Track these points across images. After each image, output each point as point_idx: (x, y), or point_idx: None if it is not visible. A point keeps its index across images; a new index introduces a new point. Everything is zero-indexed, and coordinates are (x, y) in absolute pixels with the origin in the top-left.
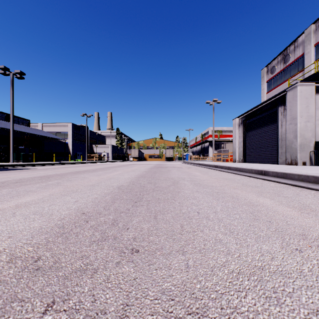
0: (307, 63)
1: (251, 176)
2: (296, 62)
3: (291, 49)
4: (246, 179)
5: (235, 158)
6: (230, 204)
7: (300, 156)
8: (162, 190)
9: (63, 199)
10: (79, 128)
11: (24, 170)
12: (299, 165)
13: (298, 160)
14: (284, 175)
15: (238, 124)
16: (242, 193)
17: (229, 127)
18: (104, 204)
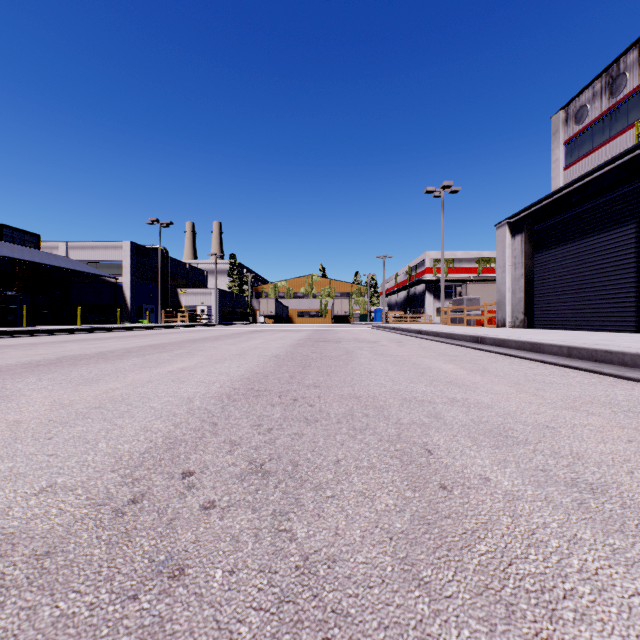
0: None
1: None
2: None
3: (630, 59)
4: None
5: (503, 316)
6: None
7: None
8: None
9: None
10: (149, 254)
11: None
12: None
13: None
14: None
15: (510, 234)
16: None
17: (469, 252)
18: None
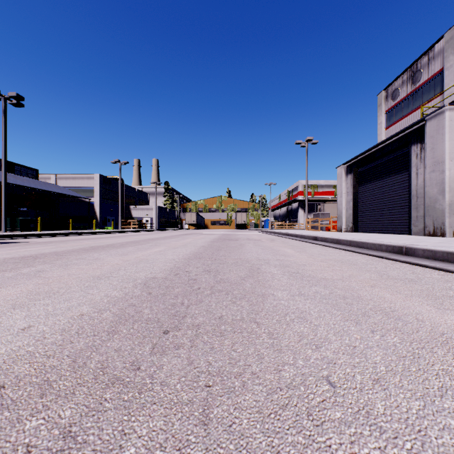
0: (449, 82)
1: (384, 257)
2: (432, 82)
3: (423, 62)
4: (378, 262)
5: (341, 225)
6: (396, 339)
7: (449, 222)
8: (229, 291)
9: (2, 321)
10: (111, 182)
11: (11, 245)
12: (448, 237)
13: (447, 228)
14: (450, 256)
15: (344, 174)
16: (397, 298)
17: (328, 181)
18: (84, 341)
